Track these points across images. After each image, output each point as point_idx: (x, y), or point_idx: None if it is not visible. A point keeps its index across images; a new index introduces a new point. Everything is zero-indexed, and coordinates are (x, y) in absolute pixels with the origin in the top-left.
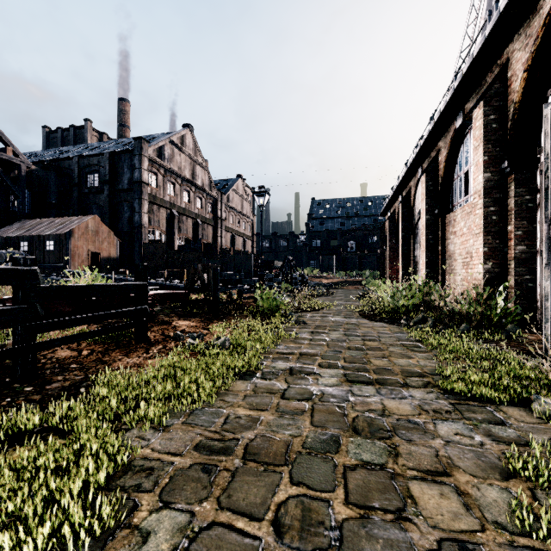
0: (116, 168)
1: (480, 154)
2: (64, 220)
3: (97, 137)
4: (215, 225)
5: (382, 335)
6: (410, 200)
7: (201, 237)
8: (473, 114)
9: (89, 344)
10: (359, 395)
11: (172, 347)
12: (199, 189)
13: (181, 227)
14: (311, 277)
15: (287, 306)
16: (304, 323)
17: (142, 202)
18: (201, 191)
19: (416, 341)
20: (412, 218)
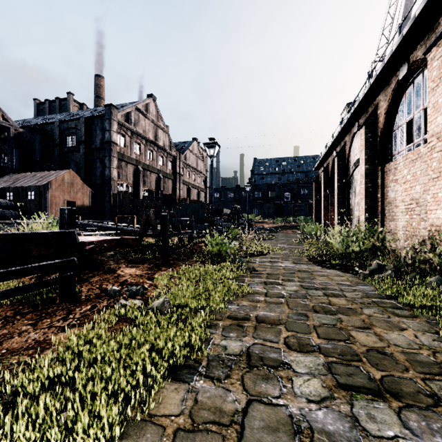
0: (90, 130)
1: (440, 94)
2: (44, 174)
3: (78, 107)
4: (174, 179)
5: (344, 287)
6: (345, 153)
7: (163, 189)
8: (429, 55)
9: (1, 305)
10: (377, 436)
11: (102, 308)
12: (161, 149)
13: (145, 181)
14: (254, 222)
15: (236, 251)
16: (254, 270)
17: (112, 159)
18: (162, 151)
19: (388, 297)
20: (347, 169)
